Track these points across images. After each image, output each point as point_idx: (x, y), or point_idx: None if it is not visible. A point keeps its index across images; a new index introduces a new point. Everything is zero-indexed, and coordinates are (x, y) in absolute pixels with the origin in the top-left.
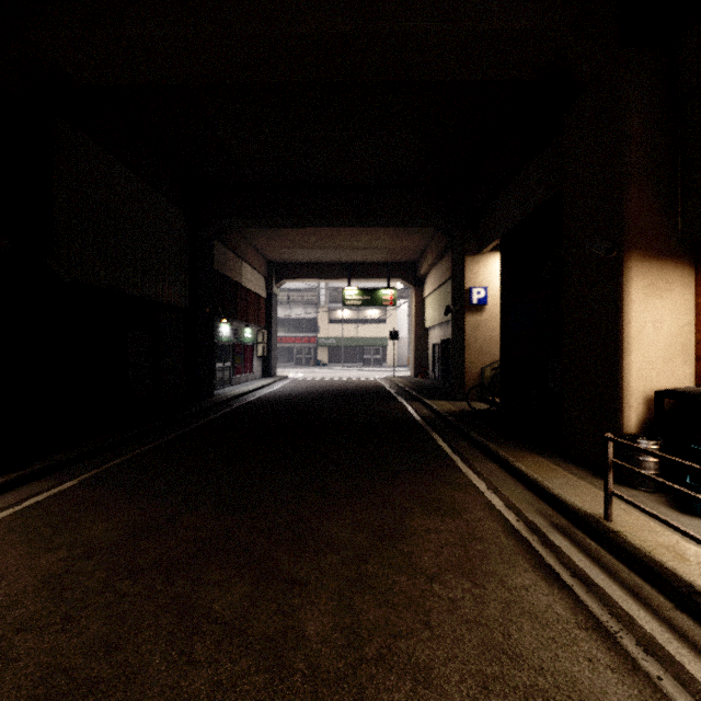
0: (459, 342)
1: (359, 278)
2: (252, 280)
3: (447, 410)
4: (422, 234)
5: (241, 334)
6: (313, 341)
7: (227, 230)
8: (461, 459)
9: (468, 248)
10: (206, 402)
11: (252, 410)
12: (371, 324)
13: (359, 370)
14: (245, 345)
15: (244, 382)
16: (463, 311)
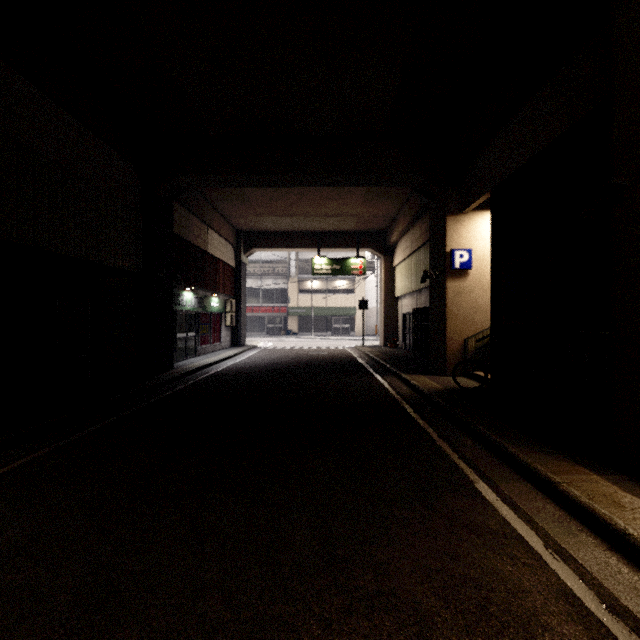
0: (439, 310)
1: (329, 247)
2: (219, 248)
3: (430, 387)
4: (394, 199)
5: (207, 303)
6: (284, 310)
7: (186, 189)
8: (475, 472)
9: (449, 206)
10: (160, 377)
11: (209, 387)
12: (340, 295)
13: (328, 339)
14: (213, 314)
15: (211, 352)
16: (444, 276)
